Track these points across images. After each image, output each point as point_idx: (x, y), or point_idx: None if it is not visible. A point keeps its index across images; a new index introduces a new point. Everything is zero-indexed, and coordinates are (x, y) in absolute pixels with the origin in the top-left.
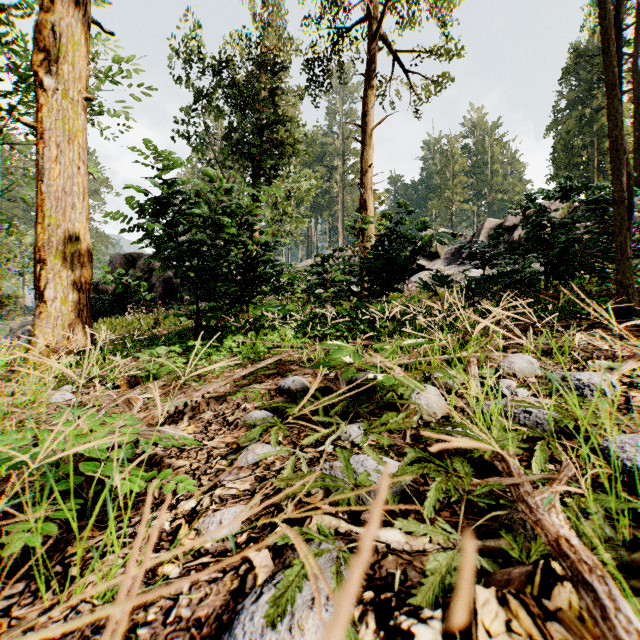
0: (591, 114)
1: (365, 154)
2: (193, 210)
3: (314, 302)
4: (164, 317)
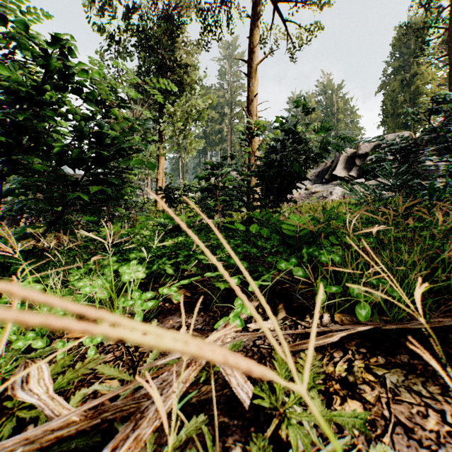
0: (410, 78)
1: (251, 85)
2: None
3: (202, 213)
4: None
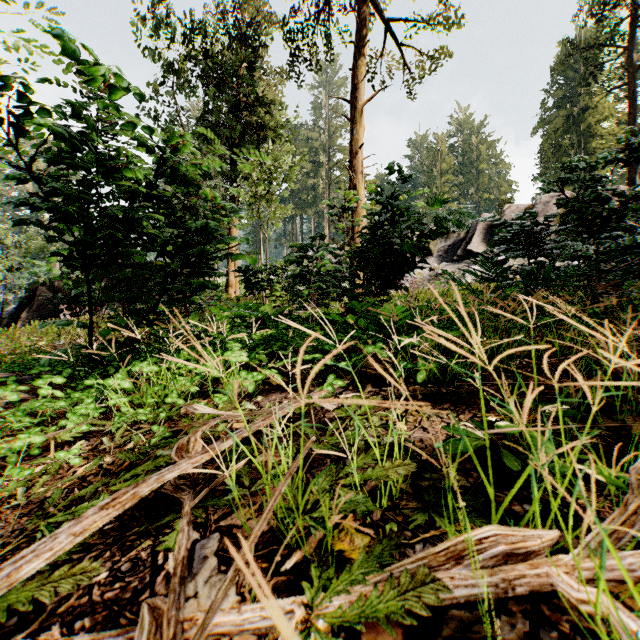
0: (578, 113)
1: (355, 133)
2: (44, 121)
3: (293, 302)
4: (40, 326)
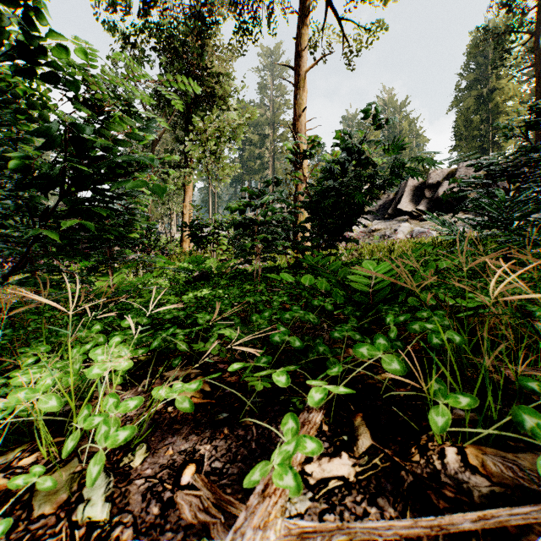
0: (487, 94)
1: (298, 98)
2: None
3: (236, 256)
4: None
